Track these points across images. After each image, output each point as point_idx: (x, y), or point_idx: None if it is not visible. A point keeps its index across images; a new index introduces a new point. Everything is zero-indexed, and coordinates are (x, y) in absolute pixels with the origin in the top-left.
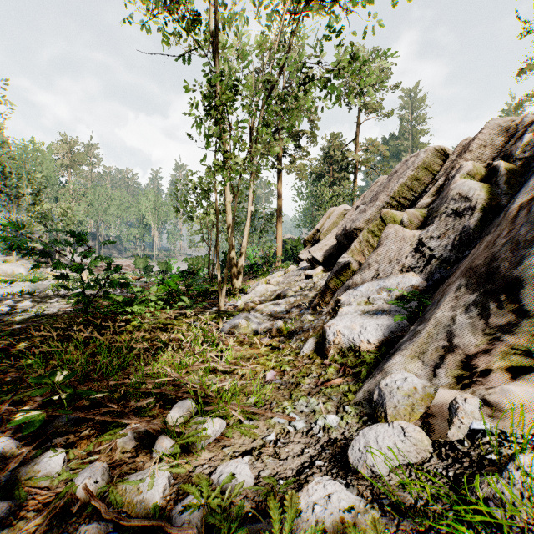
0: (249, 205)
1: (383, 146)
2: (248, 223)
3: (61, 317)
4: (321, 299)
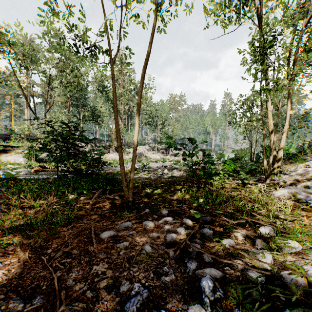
0: (288, 110)
1: None
2: (286, 123)
3: (180, 177)
4: None
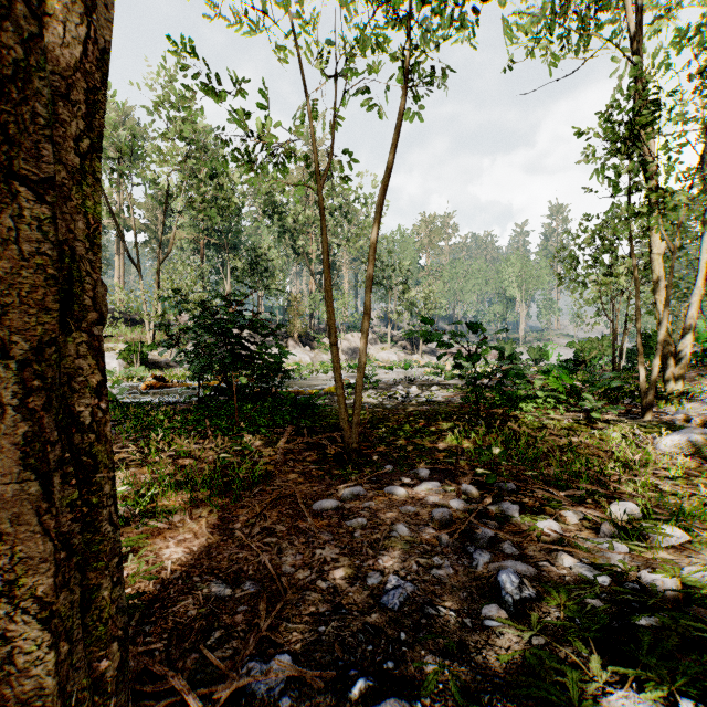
0: (701, 252)
1: None
2: (698, 282)
3: (448, 405)
4: None
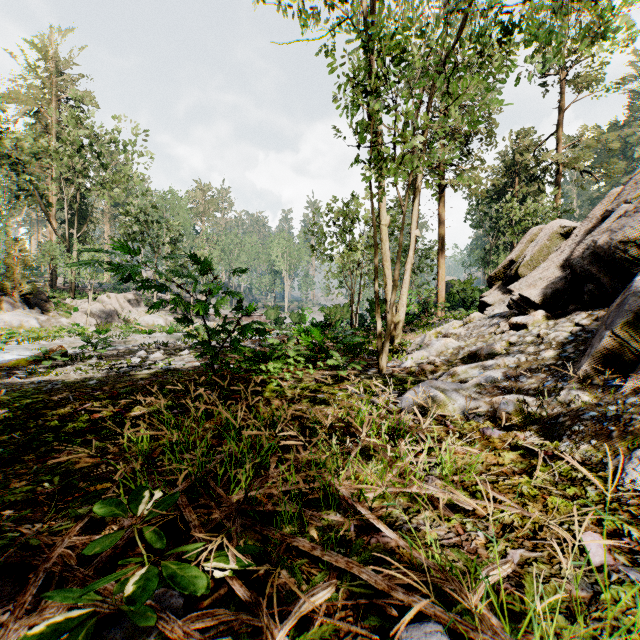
0: (413, 228)
1: (608, 134)
2: (411, 253)
3: (187, 373)
4: (600, 362)
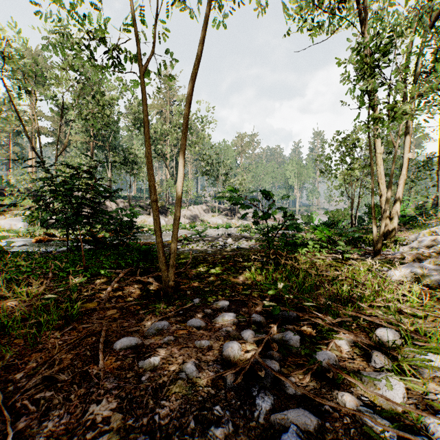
0: (406, 152)
1: None
2: (404, 171)
3: (250, 250)
4: None
